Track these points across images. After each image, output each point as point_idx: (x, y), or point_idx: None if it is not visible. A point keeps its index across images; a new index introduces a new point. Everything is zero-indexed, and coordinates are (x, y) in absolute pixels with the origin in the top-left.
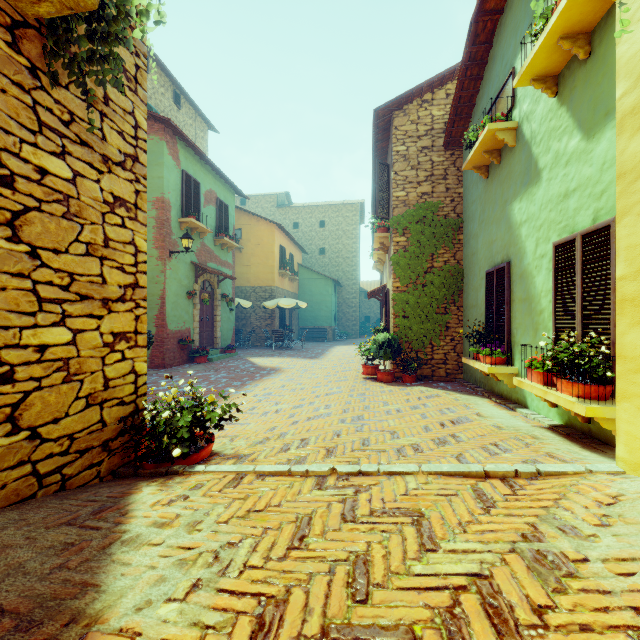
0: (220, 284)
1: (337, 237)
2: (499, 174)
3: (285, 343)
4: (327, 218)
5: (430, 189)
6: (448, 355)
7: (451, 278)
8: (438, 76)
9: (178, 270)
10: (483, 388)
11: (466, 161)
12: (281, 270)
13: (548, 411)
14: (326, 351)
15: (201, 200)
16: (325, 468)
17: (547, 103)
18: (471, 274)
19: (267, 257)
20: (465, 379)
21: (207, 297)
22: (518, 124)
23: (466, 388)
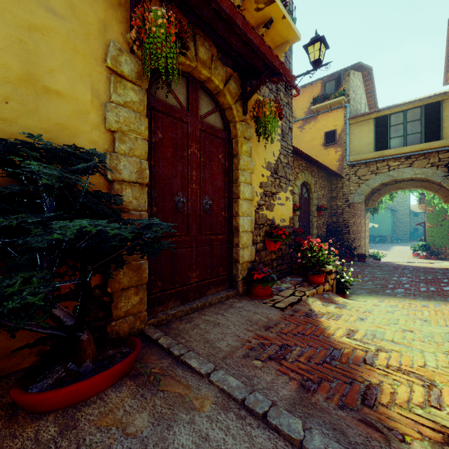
0: None
1: None
2: None
3: None
4: None
5: None
6: None
7: None
8: None
9: None
10: None
11: None
12: None
13: None
14: (390, 248)
15: None
16: (406, 262)
17: None
18: None
19: None
20: None
21: None
22: None
23: None
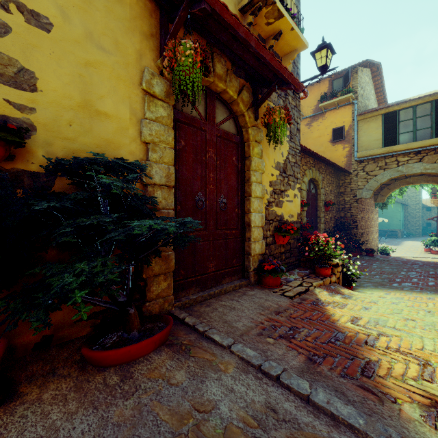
0: None
1: None
2: None
3: None
4: None
5: None
6: None
7: None
8: None
9: None
10: None
11: None
12: None
13: None
14: (400, 243)
15: None
16: (417, 257)
17: None
18: None
19: None
20: None
21: None
22: None
23: None
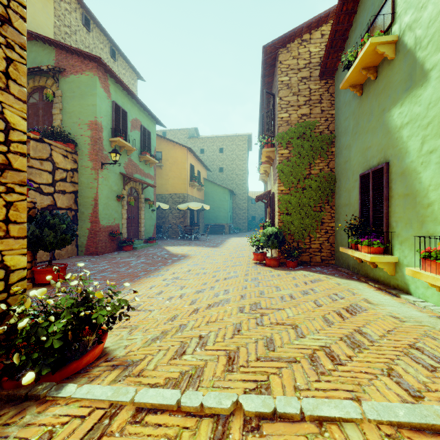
0: (144, 191)
1: (232, 159)
2: (375, 88)
3: (194, 235)
4: (225, 146)
5: (308, 111)
6: (323, 245)
7: (325, 182)
8: (316, 18)
9: (109, 178)
10: (356, 273)
11: (344, 80)
12: (191, 182)
13: (439, 300)
14: (224, 241)
15: (128, 126)
16: (226, 402)
17: (437, 4)
18: (343, 178)
19: (180, 172)
20: (337, 264)
21: (132, 200)
22: (398, 37)
23: (341, 272)
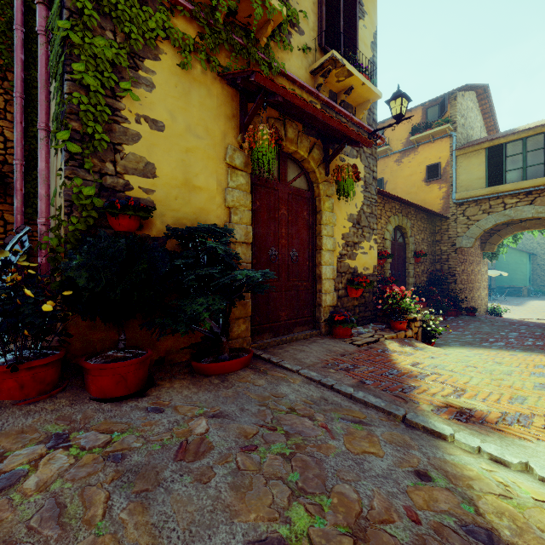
0: None
1: None
2: None
3: (491, 296)
4: None
5: None
6: None
7: None
8: None
9: None
10: None
11: None
12: None
13: None
14: (524, 303)
15: None
16: (536, 319)
17: None
18: None
19: None
20: None
21: None
22: None
23: None
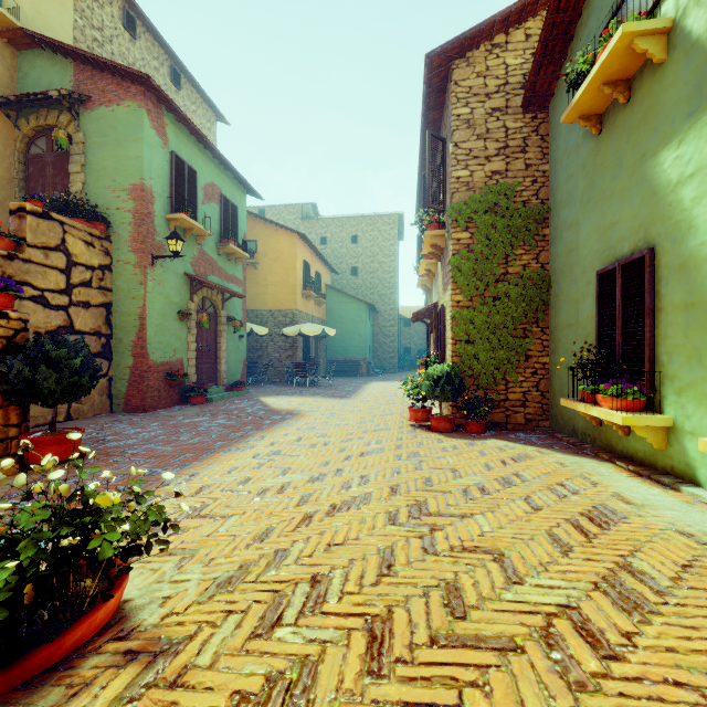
0: (226, 304)
1: (372, 254)
2: (626, 119)
3: (309, 379)
4: (360, 232)
5: (503, 166)
6: (528, 394)
7: (533, 288)
8: (517, 5)
9: (165, 282)
10: (590, 443)
11: (569, 107)
12: (305, 290)
13: None
14: (359, 388)
15: (199, 195)
16: None
17: None
18: (565, 280)
19: (288, 274)
20: (554, 428)
21: (205, 318)
22: (673, 21)
23: (561, 442)
